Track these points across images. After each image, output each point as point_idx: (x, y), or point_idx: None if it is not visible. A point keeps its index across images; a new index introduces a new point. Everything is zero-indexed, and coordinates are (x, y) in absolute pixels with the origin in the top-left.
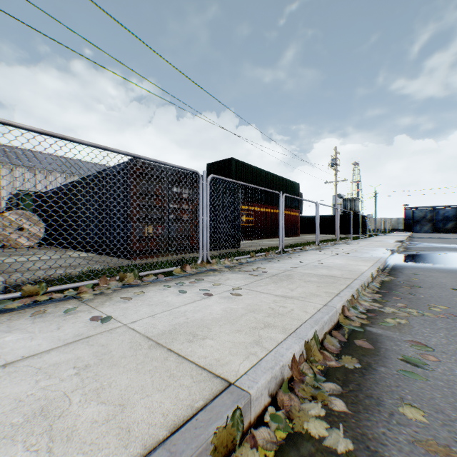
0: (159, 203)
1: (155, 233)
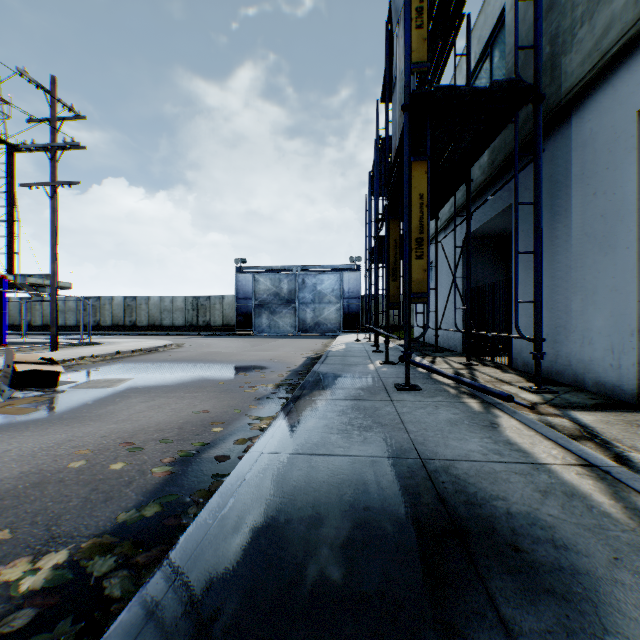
0: None
1: None
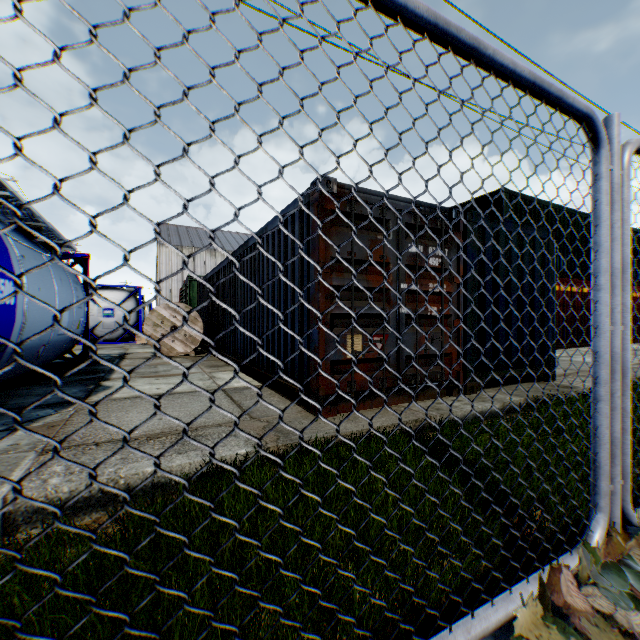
0: (377, 281)
1: (368, 351)
